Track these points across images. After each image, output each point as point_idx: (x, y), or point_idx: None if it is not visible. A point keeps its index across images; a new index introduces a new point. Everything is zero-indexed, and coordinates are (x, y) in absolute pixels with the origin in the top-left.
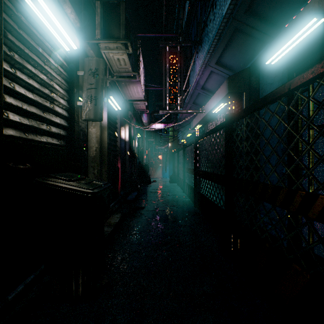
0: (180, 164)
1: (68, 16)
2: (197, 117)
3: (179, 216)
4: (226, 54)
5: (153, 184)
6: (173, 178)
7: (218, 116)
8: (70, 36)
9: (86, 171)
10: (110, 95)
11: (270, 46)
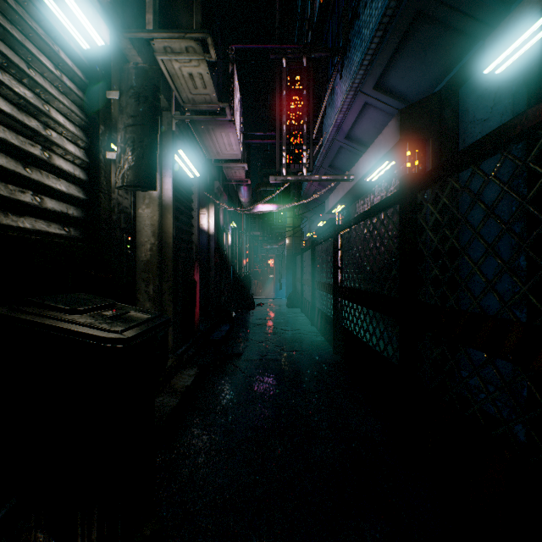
0: (306, 275)
1: None
2: (337, 190)
3: (306, 373)
4: (395, 69)
5: (258, 310)
6: (293, 299)
7: (376, 187)
8: (86, 13)
9: (133, 289)
10: (178, 148)
11: (491, 39)
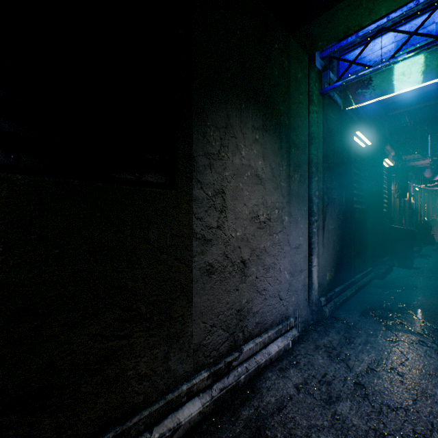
0: None
1: (390, 155)
2: None
3: None
4: None
5: (437, 245)
6: None
7: None
8: (392, 164)
9: None
10: None
11: None
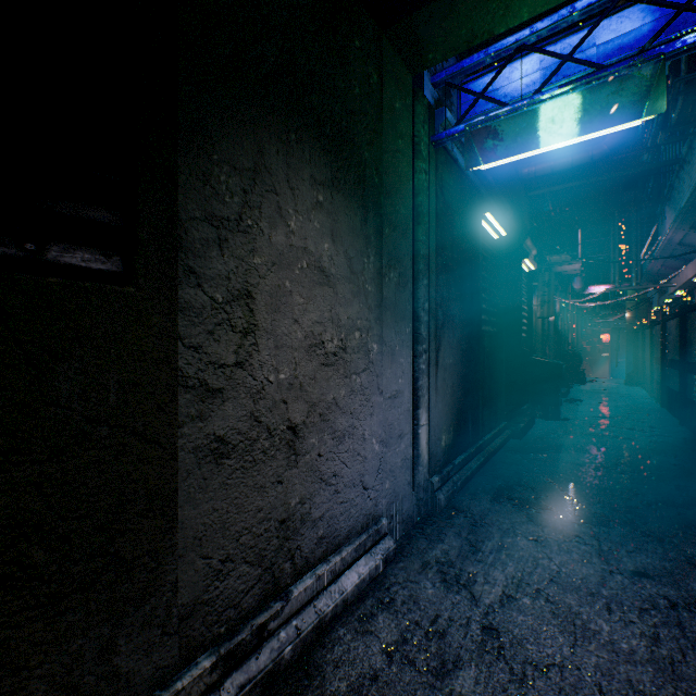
0: (646, 352)
1: (531, 254)
2: (675, 280)
3: (632, 410)
4: None
5: (589, 384)
6: (633, 377)
7: None
8: (533, 267)
9: None
10: None
11: None
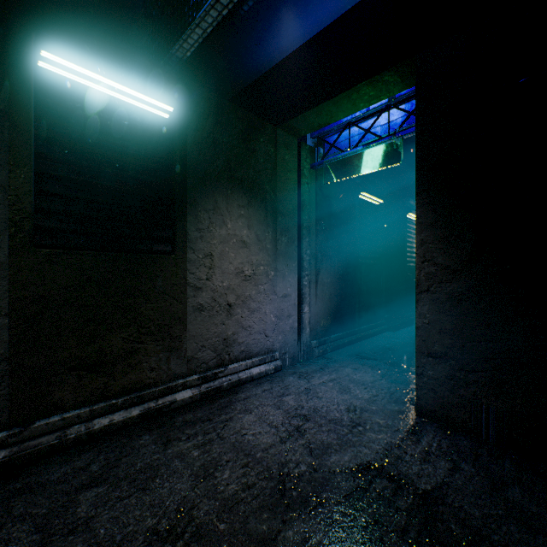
0: None
1: None
2: None
3: None
4: None
5: None
6: None
7: None
8: None
9: None
10: None
11: None
